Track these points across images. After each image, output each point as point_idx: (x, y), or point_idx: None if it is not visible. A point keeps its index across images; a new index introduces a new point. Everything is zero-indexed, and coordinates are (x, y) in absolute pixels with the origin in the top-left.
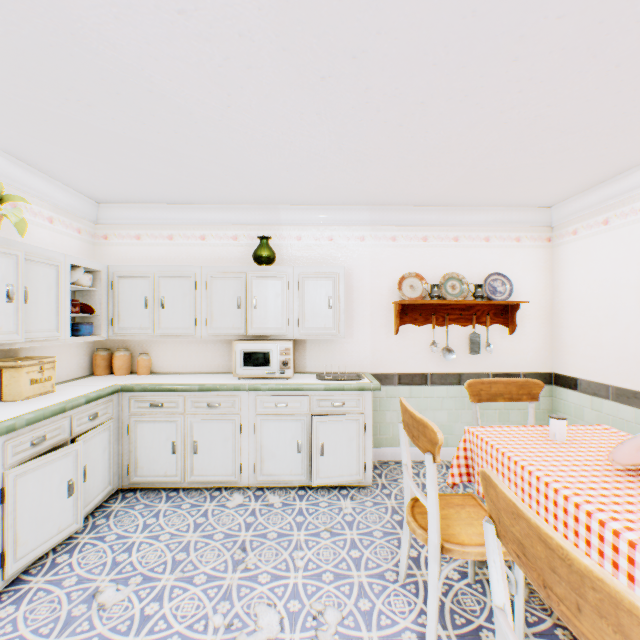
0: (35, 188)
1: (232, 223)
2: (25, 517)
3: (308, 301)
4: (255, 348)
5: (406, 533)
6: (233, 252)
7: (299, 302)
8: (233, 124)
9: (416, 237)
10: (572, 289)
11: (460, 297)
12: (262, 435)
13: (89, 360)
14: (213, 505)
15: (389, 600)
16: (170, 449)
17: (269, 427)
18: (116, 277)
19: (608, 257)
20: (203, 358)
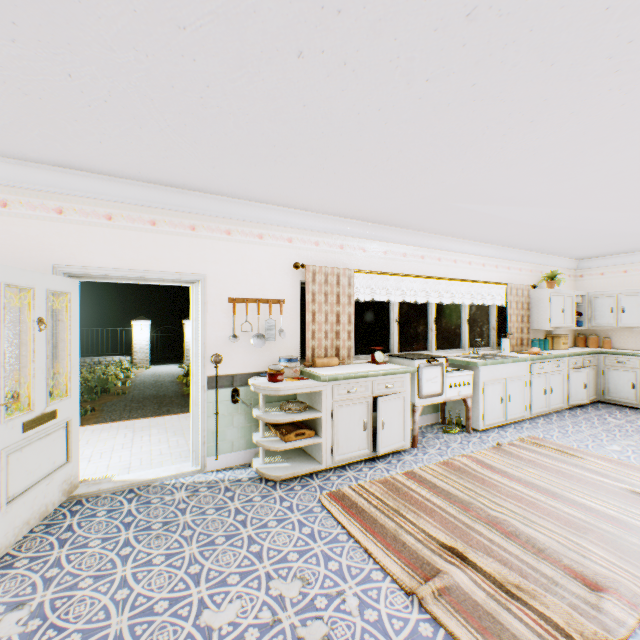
0: (556, 264)
1: None
2: (571, 388)
3: None
4: None
5: None
6: None
7: None
8: None
9: None
10: None
11: None
12: None
13: (571, 339)
14: None
15: None
16: (629, 386)
17: None
18: (591, 298)
19: None
20: None
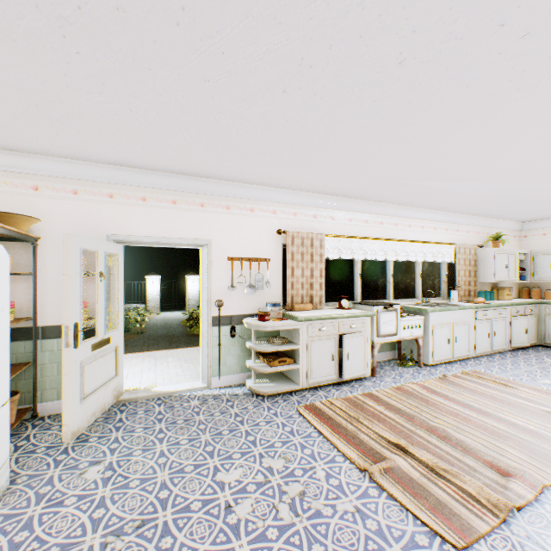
0: (501, 226)
1: None
2: (513, 332)
3: None
4: None
5: None
6: None
7: None
8: None
9: None
10: None
11: None
12: None
13: (516, 291)
14: None
15: None
16: None
17: None
18: (533, 255)
19: None
20: None
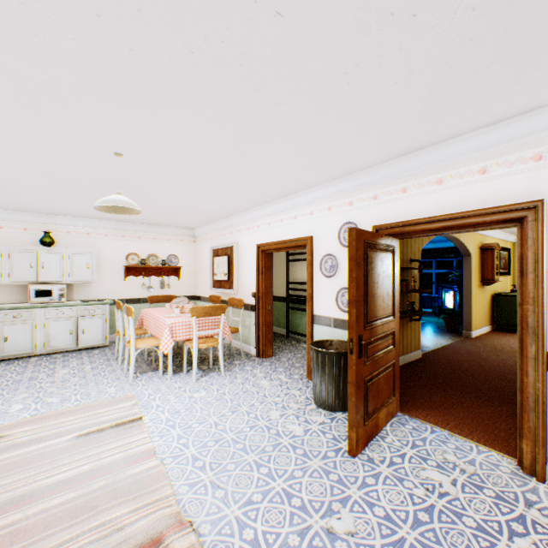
0: None
1: (24, 221)
2: None
3: (76, 265)
4: (44, 288)
5: (118, 342)
6: (25, 237)
7: (71, 265)
8: (44, 200)
9: (136, 236)
10: (200, 262)
11: (157, 264)
12: (50, 329)
13: None
14: (22, 362)
15: (111, 361)
16: None
17: (54, 324)
18: None
19: (206, 252)
20: (2, 296)
